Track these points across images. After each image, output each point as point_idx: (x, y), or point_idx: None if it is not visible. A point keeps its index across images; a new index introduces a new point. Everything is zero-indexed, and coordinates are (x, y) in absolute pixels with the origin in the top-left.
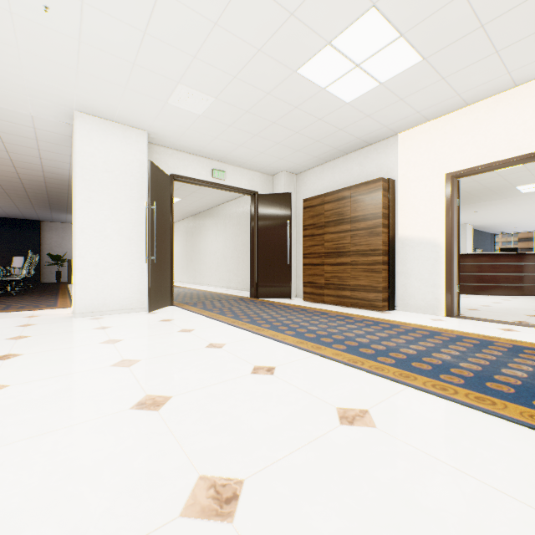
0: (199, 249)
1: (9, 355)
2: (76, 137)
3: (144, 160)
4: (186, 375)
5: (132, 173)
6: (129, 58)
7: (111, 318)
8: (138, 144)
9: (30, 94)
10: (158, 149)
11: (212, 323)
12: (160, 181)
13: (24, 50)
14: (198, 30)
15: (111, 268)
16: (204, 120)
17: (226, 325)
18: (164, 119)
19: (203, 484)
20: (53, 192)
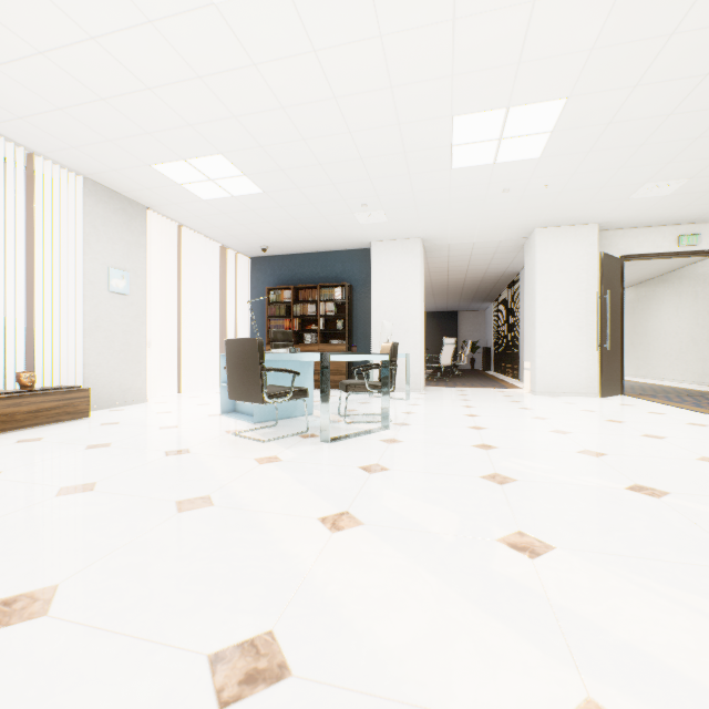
0: (644, 330)
1: (526, 408)
2: (536, 250)
3: (593, 252)
4: (673, 432)
5: (582, 267)
6: (598, 186)
7: (568, 398)
8: (587, 238)
9: (507, 229)
10: (605, 234)
11: (686, 412)
12: (611, 268)
13: (518, 209)
14: (675, 148)
15: (563, 356)
16: (671, 197)
17: (707, 415)
18: (619, 210)
19: (705, 458)
20: (482, 287)
